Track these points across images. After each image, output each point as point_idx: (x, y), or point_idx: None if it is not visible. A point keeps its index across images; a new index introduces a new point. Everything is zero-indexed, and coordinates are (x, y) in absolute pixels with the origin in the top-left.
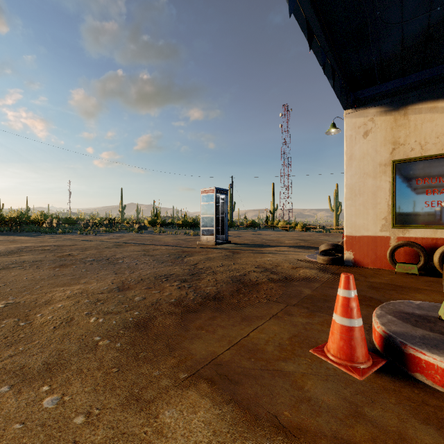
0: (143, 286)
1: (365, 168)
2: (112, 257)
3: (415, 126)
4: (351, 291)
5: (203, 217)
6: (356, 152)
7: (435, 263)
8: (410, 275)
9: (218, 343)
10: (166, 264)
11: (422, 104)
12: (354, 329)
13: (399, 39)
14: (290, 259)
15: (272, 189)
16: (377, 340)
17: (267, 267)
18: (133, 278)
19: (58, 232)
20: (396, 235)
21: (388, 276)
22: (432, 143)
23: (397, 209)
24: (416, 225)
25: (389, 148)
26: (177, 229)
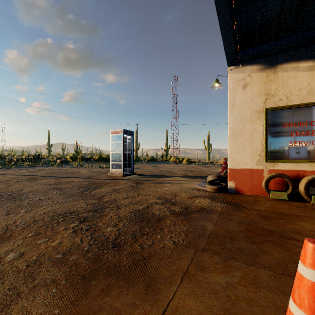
0: (31, 232)
1: (244, 114)
2: (18, 192)
3: (282, 81)
4: None
5: (113, 153)
6: (237, 101)
7: (301, 191)
8: (281, 201)
9: None
10: (71, 198)
11: (287, 64)
12: None
13: None
14: (185, 188)
15: (166, 134)
16: None
17: (167, 197)
18: (24, 220)
19: None
20: (268, 168)
21: (266, 202)
22: (295, 95)
23: (268, 147)
24: (283, 160)
25: (263, 98)
26: (94, 163)
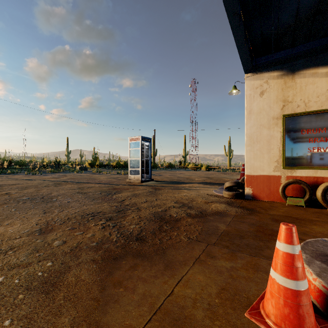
0: (68, 227)
1: (261, 120)
2: (48, 195)
3: (300, 88)
4: (295, 246)
5: (131, 160)
6: (254, 108)
7: (318, 197)
8: (298, 207)
9: (137, 310)
10: (96, 201)
11: (306, 70)
12: (301, 293)
13: (295, 10)
14: (202, 194)
15: (184, 140)
16: (313, 293)
17: (184, 202)
18: (60, 218)
19: (7, 172)
20: (286, 174)
21: (282, 208)
22: (314, 101)
23: (286, 154)
24: (301, 167)
25: (280, 104)
26: (112, 170)
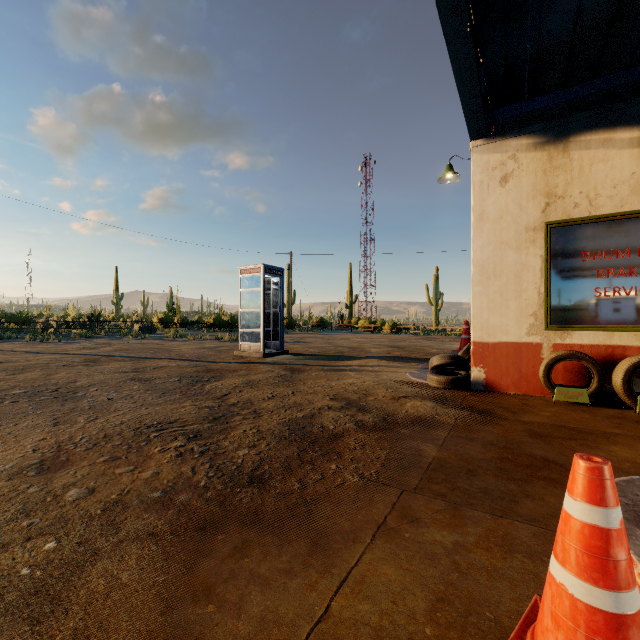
0: (102, 456)
1: (503, 234)
2: (68, 386)
3: (580, 169)
4: (612, 511)
5: (244, 312)
6: (490, 209)
7: (616, 387)
8: (577, 406)
9: None
10: (168, 398)
11: (591, 134)
12: (628, 621)
13: (573, 11)
14: (385, 381)
15: (350, 273)
16: None
17: (350, 398)
18: (87, 435)
19: None
20: (551, 341)
21: (546, 409)
22: (606, 197)
23: (552, 300)
24: (582, 326)
25: (541, 202)
26: (206, 332)
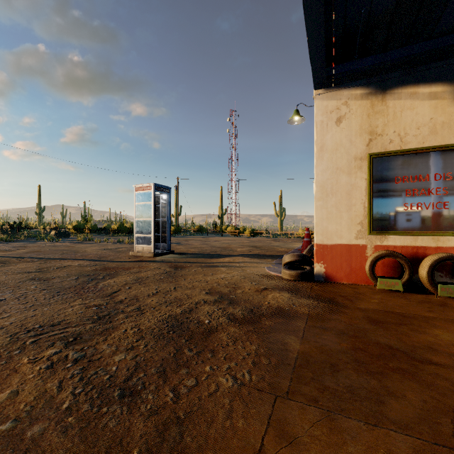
0: None
1: (338, 161)
2: None
3: (394, 114)
4: None
5: (138, 221)
6: (328, 143)
7: (422, 278)
8: (394, 293)
9: None
10: (60, 297)
11: (401, 88)
12: None
13: None
14: (249, 275)
15: (221, 193)
16: None
17: (222, 291)
18: None
19: None
20: (373, 243)
21: (373, 296)
22: (412, 135)
23: (373, 212)
24: (395, 231)
25: (365, 138)
26: (112, 236)
